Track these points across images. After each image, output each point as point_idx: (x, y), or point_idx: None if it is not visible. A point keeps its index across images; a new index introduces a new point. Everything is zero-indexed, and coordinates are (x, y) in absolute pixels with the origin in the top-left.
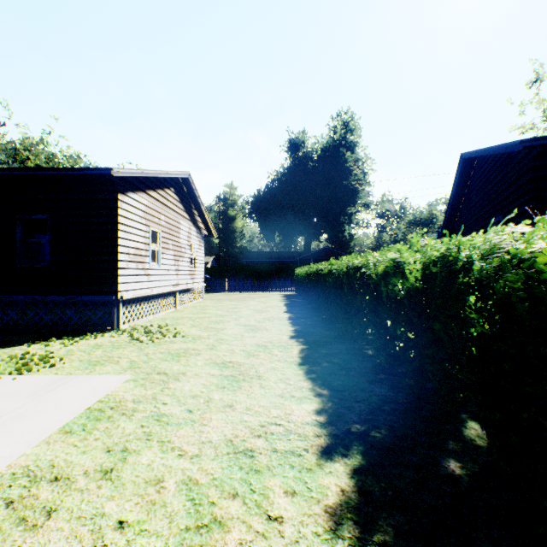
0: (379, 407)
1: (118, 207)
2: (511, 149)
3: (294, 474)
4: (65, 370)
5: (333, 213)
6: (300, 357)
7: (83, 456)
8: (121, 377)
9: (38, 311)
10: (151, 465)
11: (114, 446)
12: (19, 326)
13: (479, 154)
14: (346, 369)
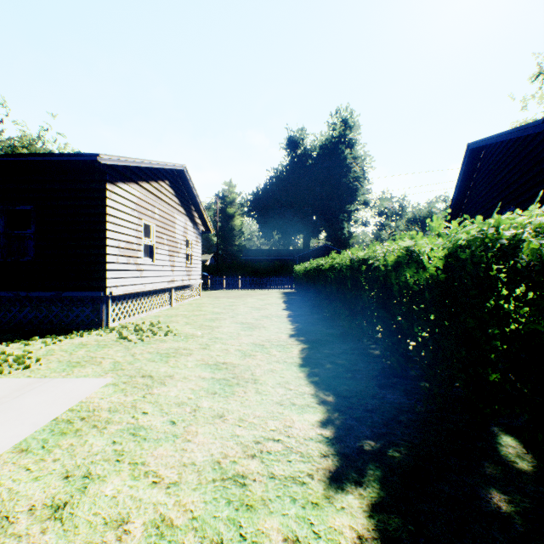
0: (395, 417)
1: (107, 197)
2: (530, 130)
3: (296, 512)
4: (39, 372)
5: (332, 210)
6: (300, 358)
7: (33, 485)
8: (100, 380)
9: (22, 308)
10: (116, 497)
11: (74, 470)
12: (2, 323)
13: (489, 141)
14: (352, 372)
